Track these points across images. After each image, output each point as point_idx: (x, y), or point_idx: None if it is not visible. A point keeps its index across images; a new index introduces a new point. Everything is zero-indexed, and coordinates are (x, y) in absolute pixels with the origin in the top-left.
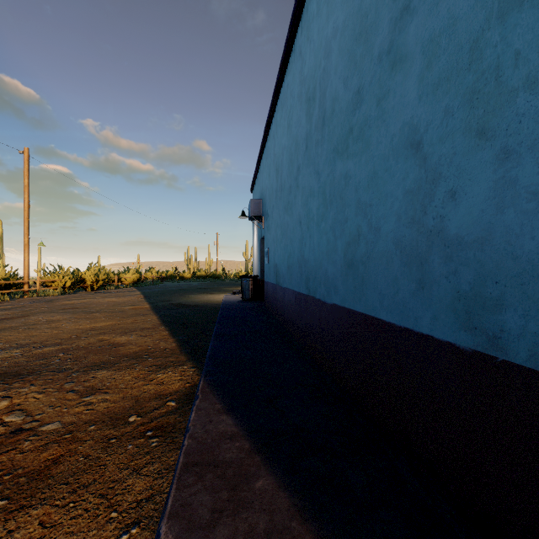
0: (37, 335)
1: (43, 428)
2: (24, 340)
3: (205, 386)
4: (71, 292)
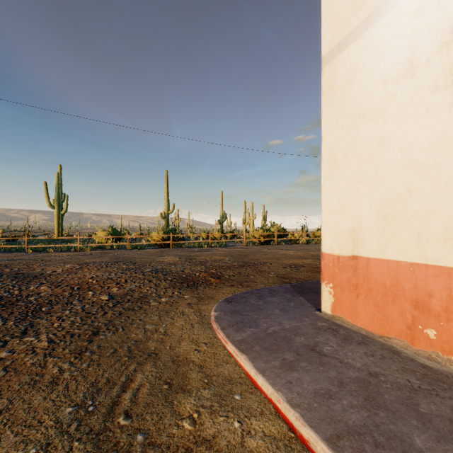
0: None
1: None
2: None
3: None
4: None
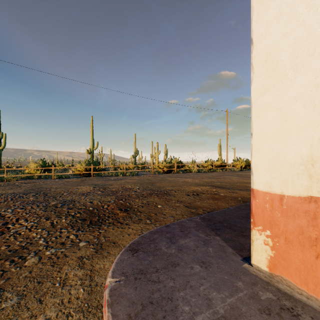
0: (225, 180)
1: (220, 194)
2: (221, 181)
3: None
4: (244, 170)
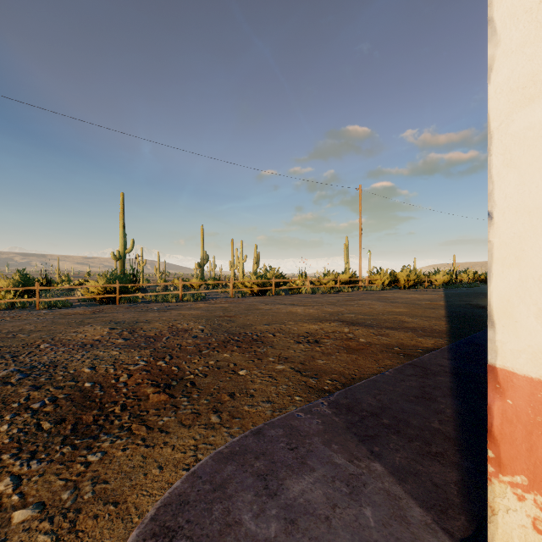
0: (362, 310)
1: (359, 340)
2: (356, 311)
3: (446, 349)
4: (387, 289)
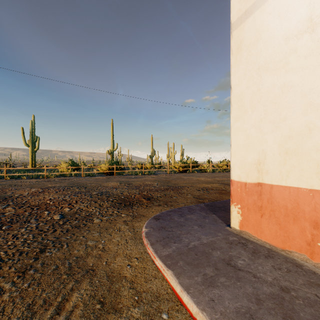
0: None
1: (227, 190)
2: None
3: None
4: None
